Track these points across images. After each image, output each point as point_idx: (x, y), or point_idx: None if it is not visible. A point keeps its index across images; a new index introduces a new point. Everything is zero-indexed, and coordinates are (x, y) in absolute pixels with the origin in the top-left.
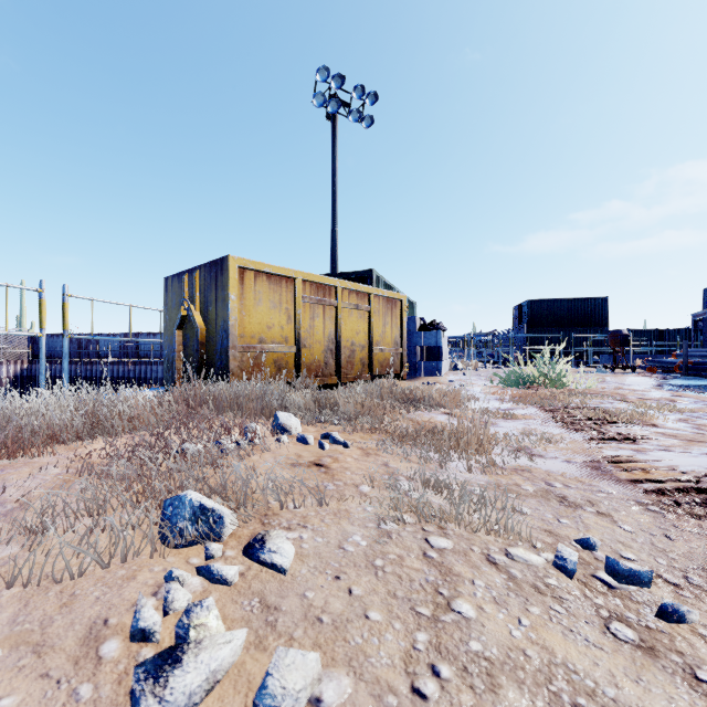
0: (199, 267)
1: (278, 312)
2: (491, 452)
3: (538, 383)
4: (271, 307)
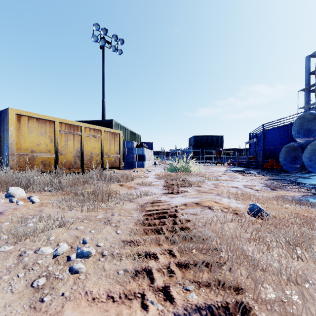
0: None
1: (44, 137)
2: (100, 201)
3: (181, 170)
4: (39, 135)
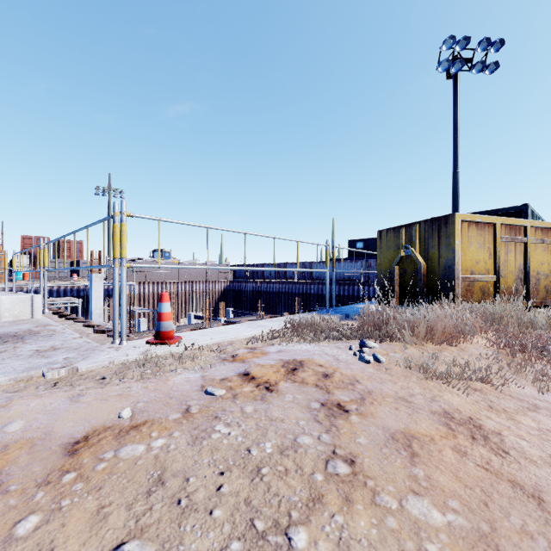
0: (418, 223)
1: (482, 250)
2: None
3: None
4: (477, 247)
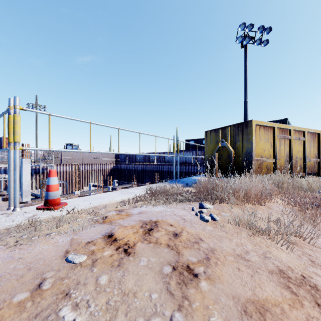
0: (229, 126)
1: (267, 143)
2: None
3: None
4: (264, 141)
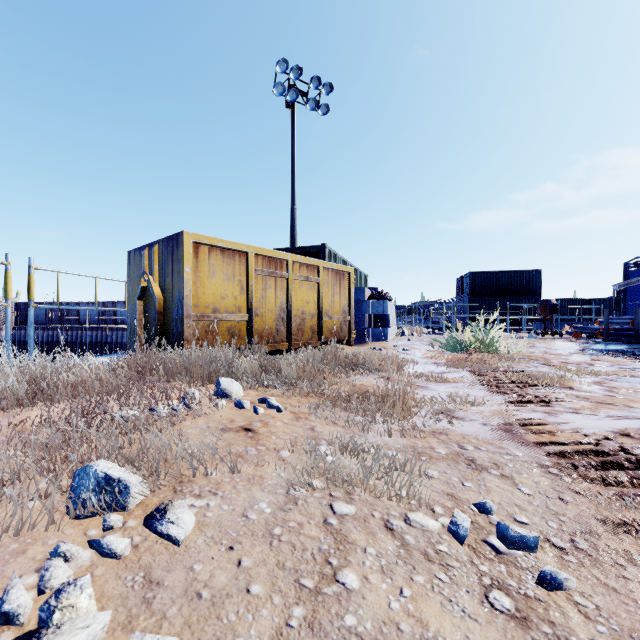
0: (157, 242)
1: (232, 283)
2: (412, 416)
3: (474, 348)
4: (224, 279)
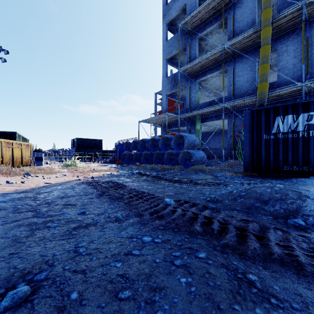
0: None
1: None
2: (55, 172)
3: (71, 166)
4: None
